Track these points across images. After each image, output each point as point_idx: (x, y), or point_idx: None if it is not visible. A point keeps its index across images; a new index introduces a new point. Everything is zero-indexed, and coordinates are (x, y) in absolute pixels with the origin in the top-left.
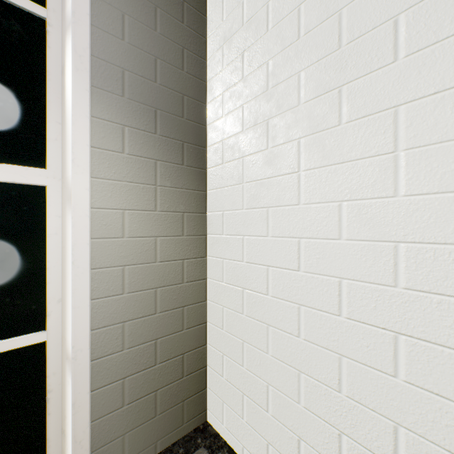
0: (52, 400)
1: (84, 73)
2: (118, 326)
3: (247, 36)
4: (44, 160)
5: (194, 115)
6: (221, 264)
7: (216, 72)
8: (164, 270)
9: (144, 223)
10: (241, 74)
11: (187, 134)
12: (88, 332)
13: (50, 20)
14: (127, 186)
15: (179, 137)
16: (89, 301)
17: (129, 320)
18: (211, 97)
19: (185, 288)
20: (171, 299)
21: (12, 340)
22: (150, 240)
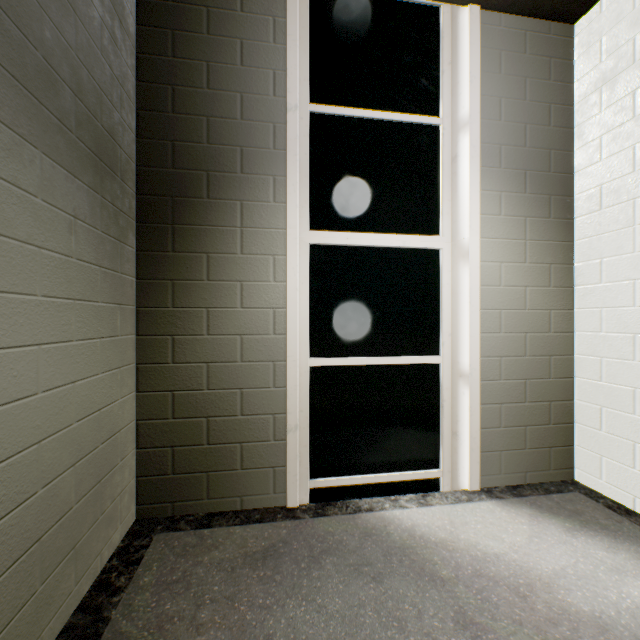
0: (445, 408)
1: (476, 159)
2: (496, 359)
3: (639, 74)
4: (438, 230)
5: (560, 167)
6: (598, 314)
7: (588, 116)
8: (531, 318)
9: (515, 274)
10: (630, 114)
11: (553, 187)
12: (478, 357)
13: (444, 125)
14: (502, 242)
15: (545, 192)
16: (479, 334)
17: (504, 357)
18: (580, 143)
19: (551, 338)
20: (538, 346)
21: (424, 357)
22: (520, 290)
